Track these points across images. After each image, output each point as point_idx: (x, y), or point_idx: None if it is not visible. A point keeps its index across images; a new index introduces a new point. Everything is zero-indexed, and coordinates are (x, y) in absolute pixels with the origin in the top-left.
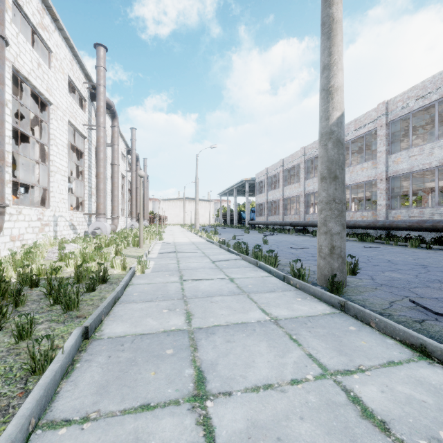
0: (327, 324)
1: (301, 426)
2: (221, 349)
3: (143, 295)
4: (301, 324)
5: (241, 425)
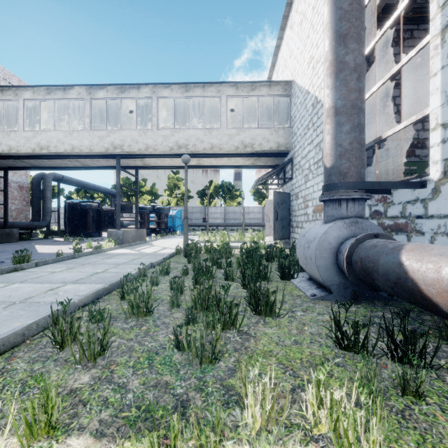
0: (2, 279)
1: (87, 269)
2: (74, 277)
3: (48, 309)
4: (14, 280)
5: (98, 270)
